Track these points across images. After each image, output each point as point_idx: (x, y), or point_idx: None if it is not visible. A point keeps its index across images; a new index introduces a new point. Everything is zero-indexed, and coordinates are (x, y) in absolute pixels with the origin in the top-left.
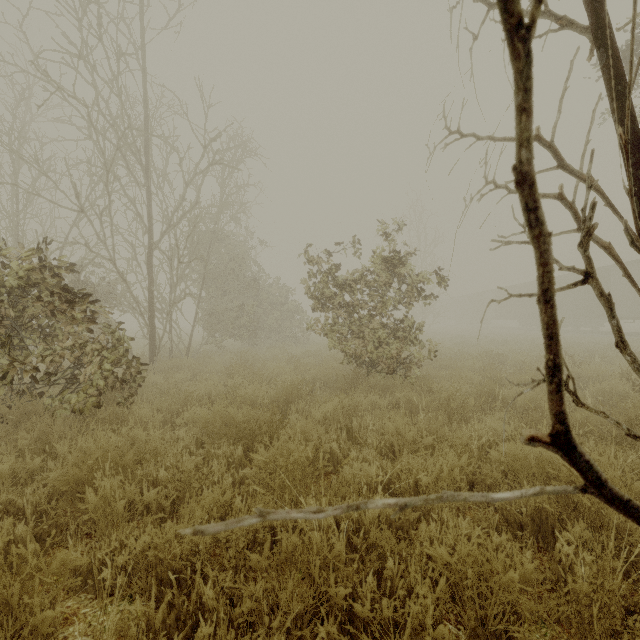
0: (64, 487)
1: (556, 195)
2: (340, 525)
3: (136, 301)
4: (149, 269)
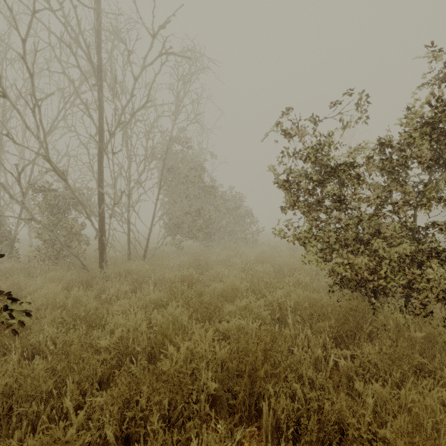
0: None
1: None
2: None
3: (81, 203)
4: (98, 170)
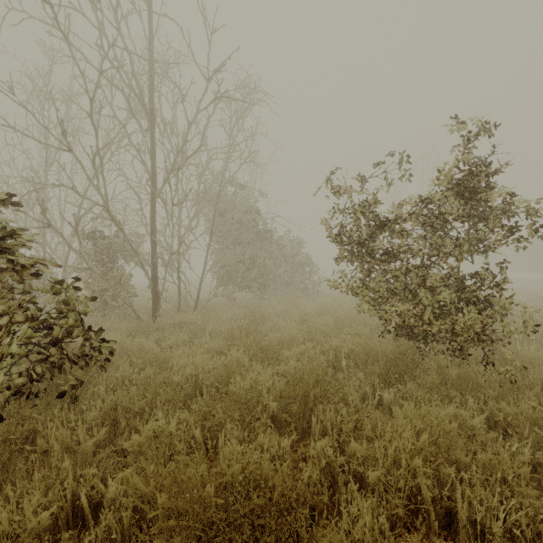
0: None
1: None
2: None
3: (136, 252)
4: (151, 218)
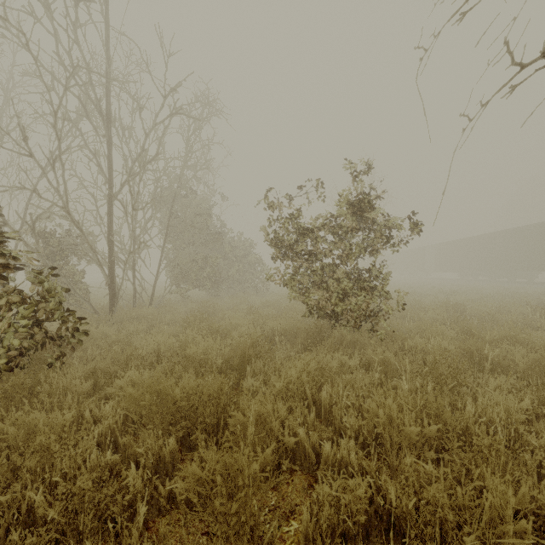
0: None
1: None
2: None
3: (94, 251)
4: (109, 219)
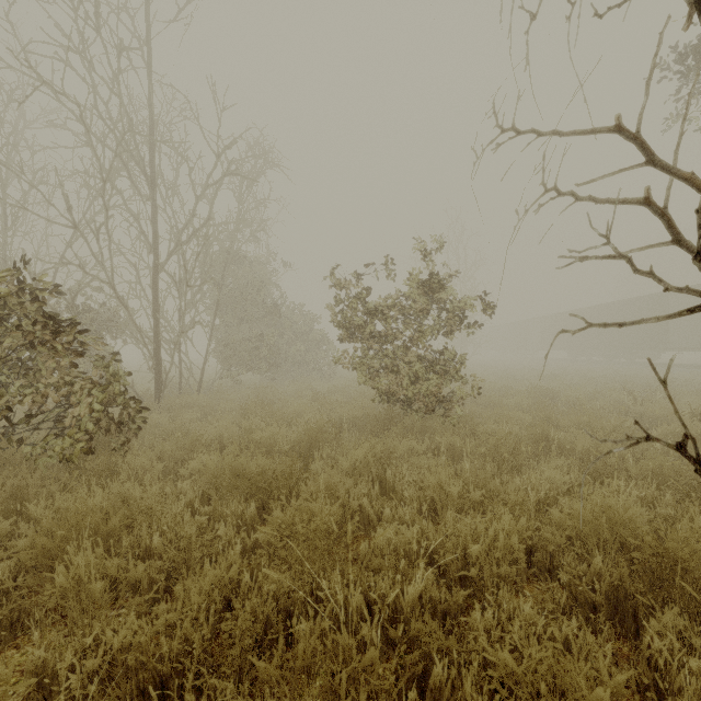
0: (30, 562)
1: (641, 200)
2: (372, 607)
3: (139, 330)
4: (154, 294)
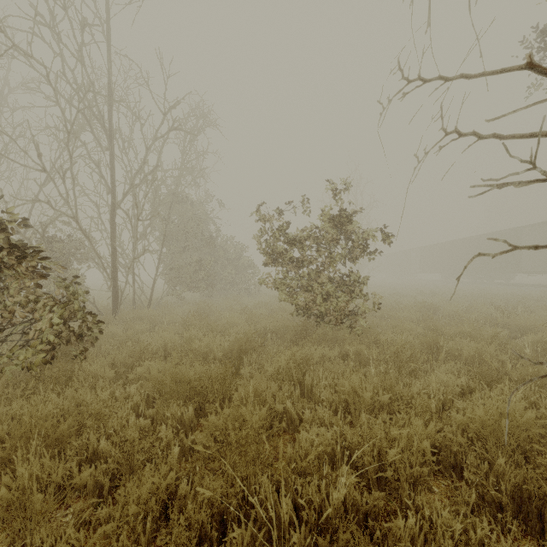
0: None
1: None
2: (299, 510)
3: (99, 256)
4: (112, 227)
